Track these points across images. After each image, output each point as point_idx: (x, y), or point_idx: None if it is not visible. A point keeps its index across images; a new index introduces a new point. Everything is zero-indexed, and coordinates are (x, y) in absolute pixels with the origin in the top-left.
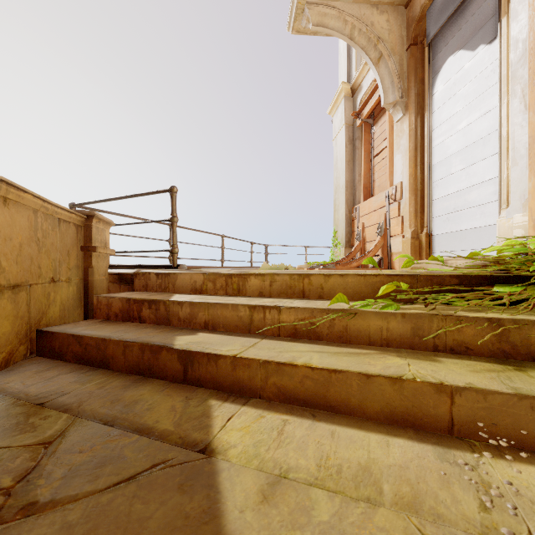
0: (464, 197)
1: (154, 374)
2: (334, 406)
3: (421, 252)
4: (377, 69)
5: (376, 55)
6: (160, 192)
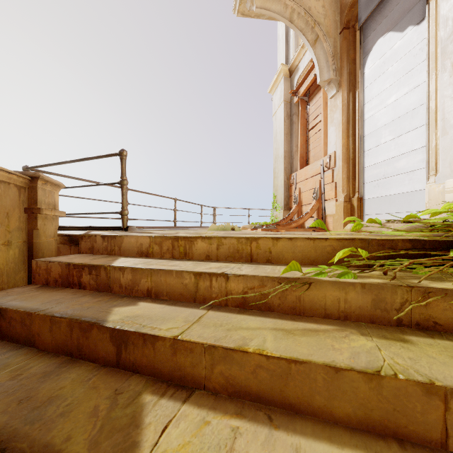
0: (393, 165)
1: (83, 355)
2: (294, 404)
3: (353, 215)
4: (314, 50)
5: (313, 37)
6: (110, 156)
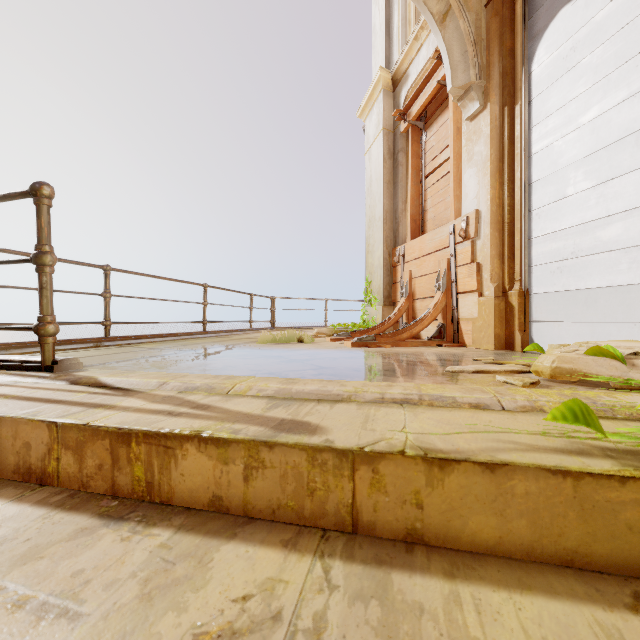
0: (593, 234)
1: None
2: None
3: (511, 320)
4: (442, 32)
5: (441, 8)
6: (15, 197)
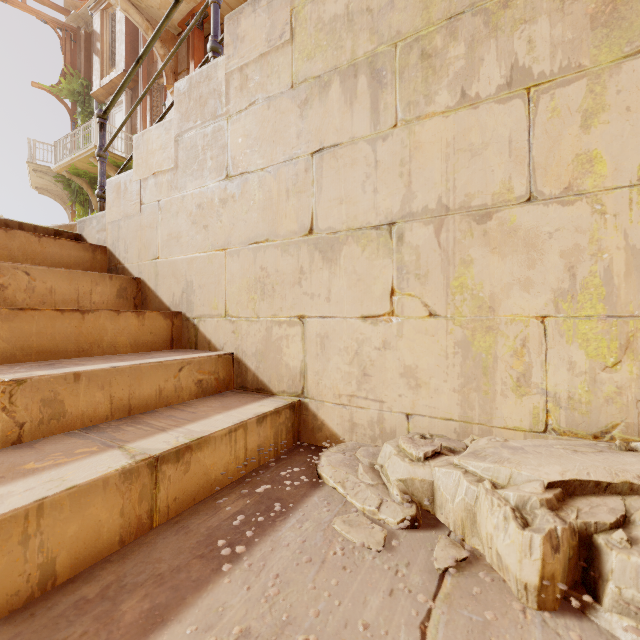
0: None
1: None
2: None
3: None
4: (66, 211)
5: (66, 207)
6: None
